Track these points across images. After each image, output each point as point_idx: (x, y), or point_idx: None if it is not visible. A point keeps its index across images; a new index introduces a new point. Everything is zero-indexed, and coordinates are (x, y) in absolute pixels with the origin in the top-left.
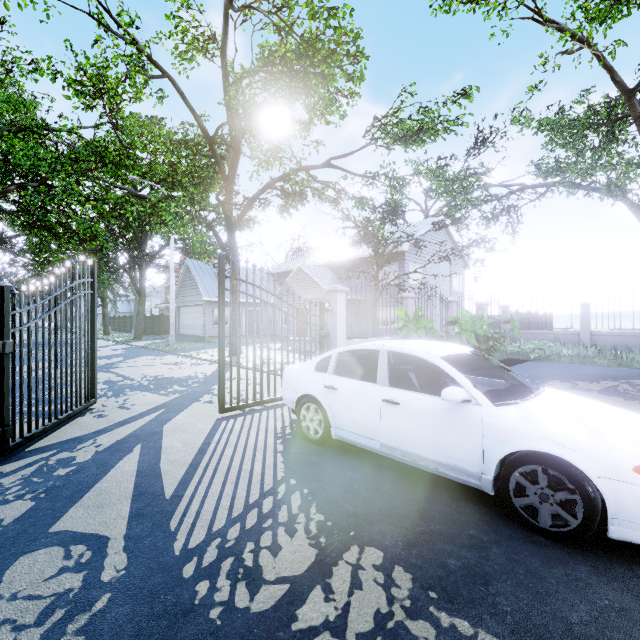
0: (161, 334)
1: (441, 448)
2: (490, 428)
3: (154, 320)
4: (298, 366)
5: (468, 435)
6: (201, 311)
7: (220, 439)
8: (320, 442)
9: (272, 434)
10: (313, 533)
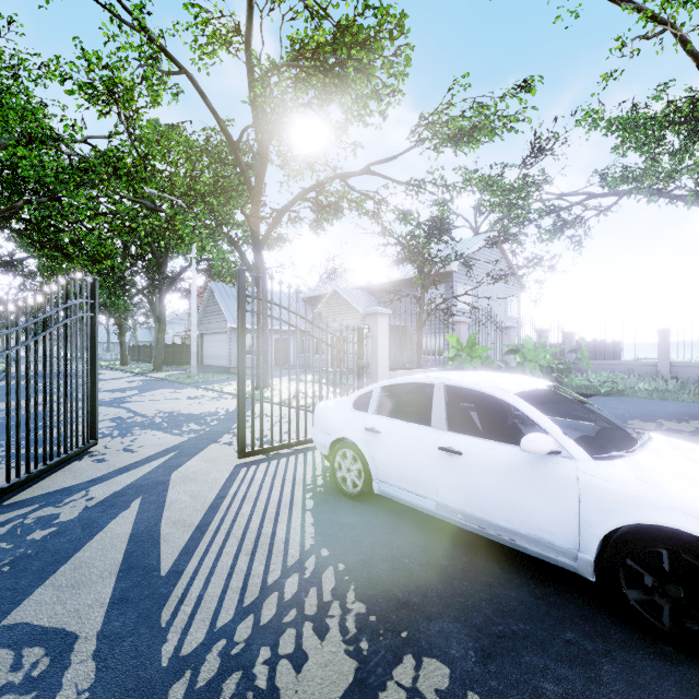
0: (183, 365)
1: (519, 514)
2: (590, 490)
3: (176, 349)
4: (332, 403)
5: (558, 498)
6: (226, 339)
7: (237, 492)
8: (359, 497)
9: (300, 486)
10: (351, 633)
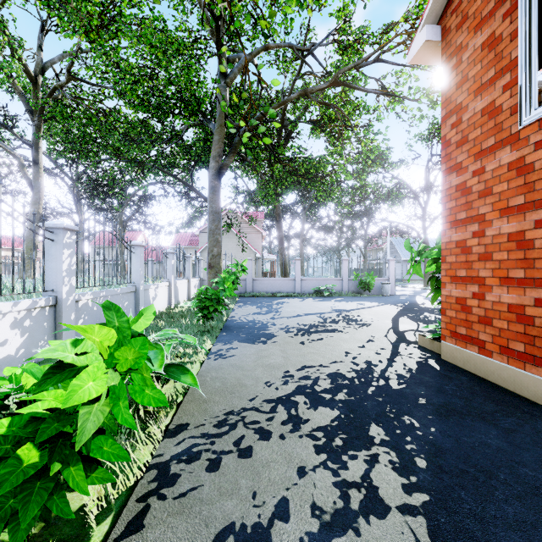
0: None
1: None
2: None
3: (367, 271)
4: None
5: None
6: (399, 266)
7: None
8: None
9: None
10: None
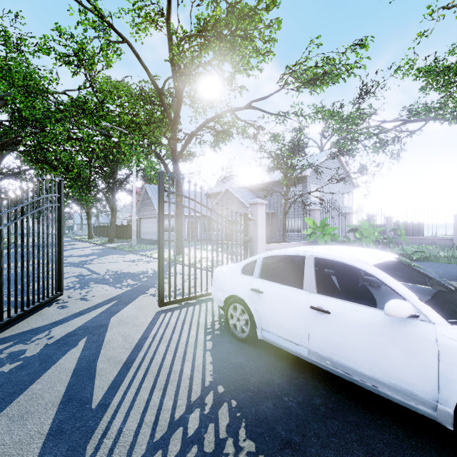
0: (128, 238)
1: (381, 365)
2: (449, 352)
3: (123, 228)
4: (226, 268)
5: (417, 356)
6: (155, 222)
7: (156, 333)
8: (246, 341)
9: (203, 329)
10: None
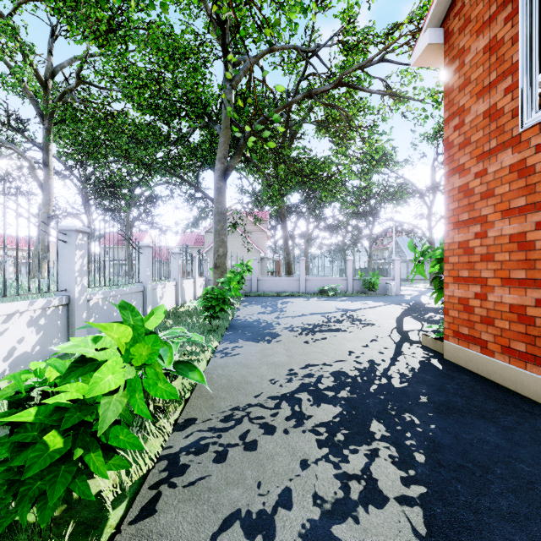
0: None
1: None
2: None
3: (372, 270)
4: None
5: None
6: (405, 265)
7: None
8: None
9: None
10: None
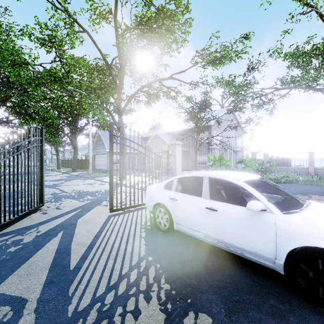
0: (86, 169)
1: (245, 240)
2: (281, 229)
3: (82, 161)
4: (154, 186)
5: (265, 233)
6: (105, 157)
7: (109, 228)
8: (167, 231)
9: (139, 225)
10: (162, 300)
